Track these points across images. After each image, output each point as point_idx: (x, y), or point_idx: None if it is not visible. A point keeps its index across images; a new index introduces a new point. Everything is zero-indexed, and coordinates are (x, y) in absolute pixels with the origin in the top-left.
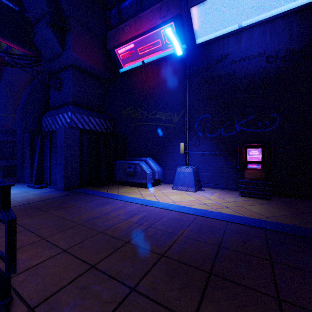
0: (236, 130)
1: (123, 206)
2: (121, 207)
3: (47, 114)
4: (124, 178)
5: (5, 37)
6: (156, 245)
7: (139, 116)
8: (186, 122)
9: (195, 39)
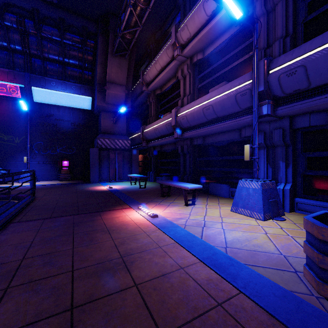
0: (57, 152)
1: None
2: None
3: None
4: None
5: None
6: None
7: None
8: (28, 145)
9: (34, 99)
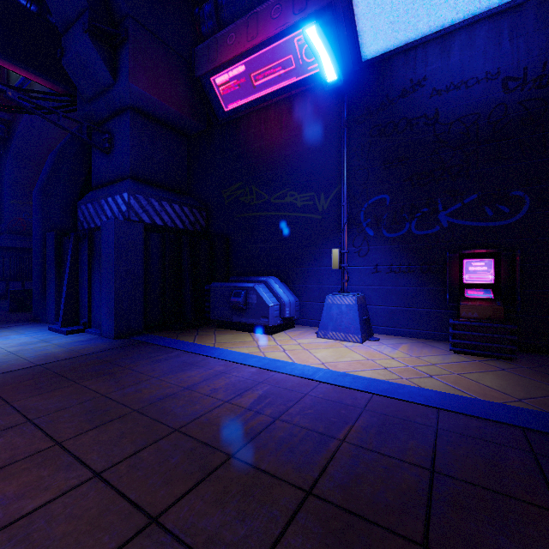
0: (440, 224)
1: (224, 371)
2: (219, 374)
3: (87, 197)
4: (226, 315)
5: (13, 59)
6: (294, 465)
7: (254, 201)
8: (343, 209)
9: (361, 51)
